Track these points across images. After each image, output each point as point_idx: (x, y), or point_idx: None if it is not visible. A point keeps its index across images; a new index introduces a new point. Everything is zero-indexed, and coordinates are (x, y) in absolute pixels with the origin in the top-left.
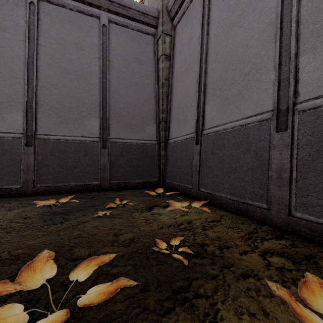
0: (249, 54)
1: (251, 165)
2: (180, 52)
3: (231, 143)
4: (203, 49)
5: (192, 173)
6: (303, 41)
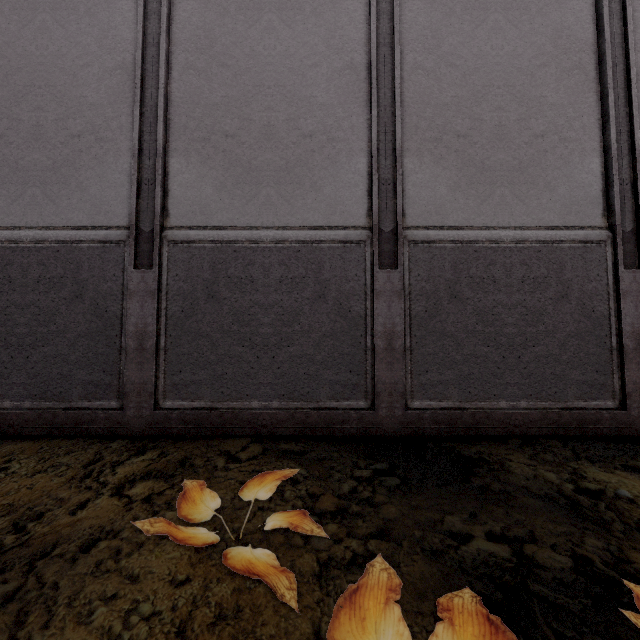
0: (81, 97)
1: (85, 327)
2: None
3: (35, 278)
4: None
5: None
6: (174, 134)
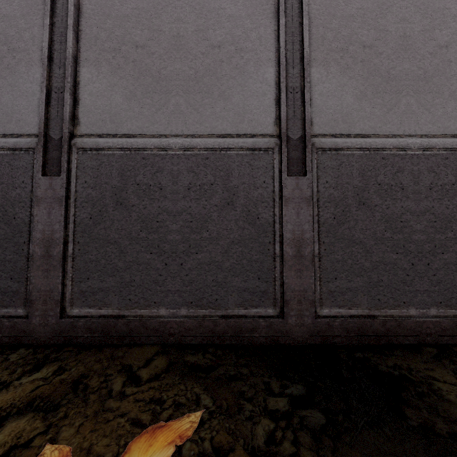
0: None
1: None
2: None
3: None
4: None
5: None
6: (85, 44)
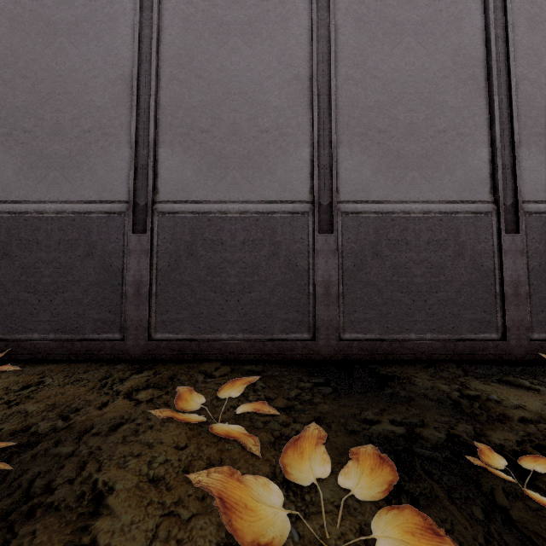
0: (90, 102)
1: (95, 278)
2: None
3: (57, 240)
4: None
5: None
6: (162, 130)
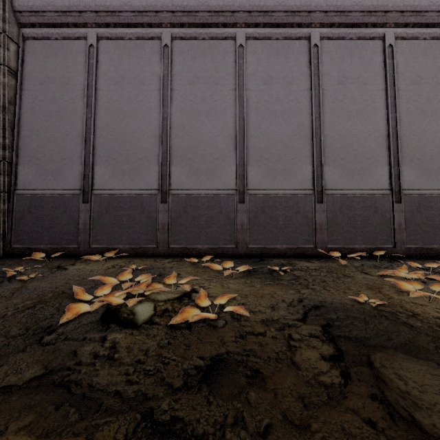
0: (141, 146)
1: (145, 222)
2: (43, 83)
3: (128, 206)
4: (90, 110)
5: (78, 232)
6: (172, 158)
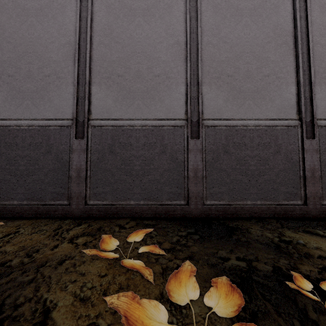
0: (49, 57)
1: (52, 166)
2: None
3: (28, 143)
4: None
5: None
6: (94, 75)
